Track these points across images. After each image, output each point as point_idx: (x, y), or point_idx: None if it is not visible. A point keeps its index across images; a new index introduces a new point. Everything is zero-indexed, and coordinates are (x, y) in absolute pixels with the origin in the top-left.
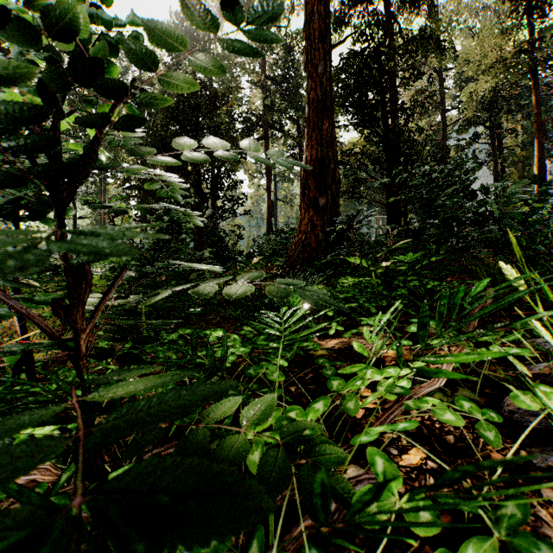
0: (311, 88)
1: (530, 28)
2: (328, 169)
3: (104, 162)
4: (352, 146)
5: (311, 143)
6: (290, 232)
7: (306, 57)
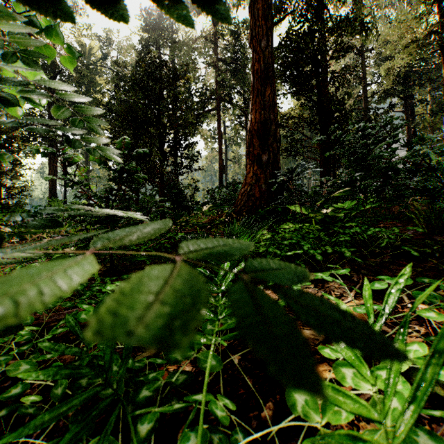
0: (255, 60)
1: (441, 12)
2: (270, 130)
3: (38, 103)
4: (291, 111)
5: (255, 107)
6: (238, 186)
7: (251, 34)
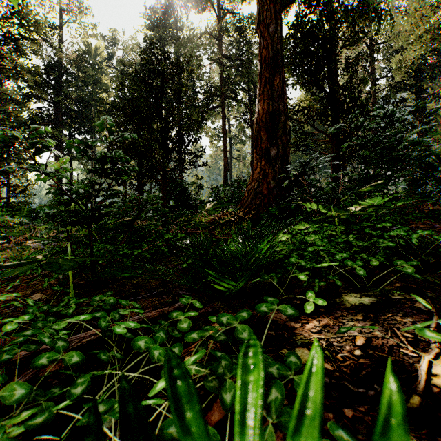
0: (263, 47)
1: None
2: (279, 121)
3: None
4: (300, 102)
5: (263, 97)
6: (243, 184)
7: (258, 19)
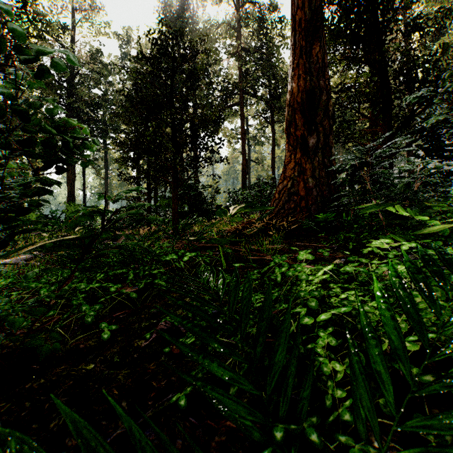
0: (298, 8)
1: None
2: (320, 102)
3: None
4: (342, 81)
5: (298, 71)
6: (264, 187)
7: None
